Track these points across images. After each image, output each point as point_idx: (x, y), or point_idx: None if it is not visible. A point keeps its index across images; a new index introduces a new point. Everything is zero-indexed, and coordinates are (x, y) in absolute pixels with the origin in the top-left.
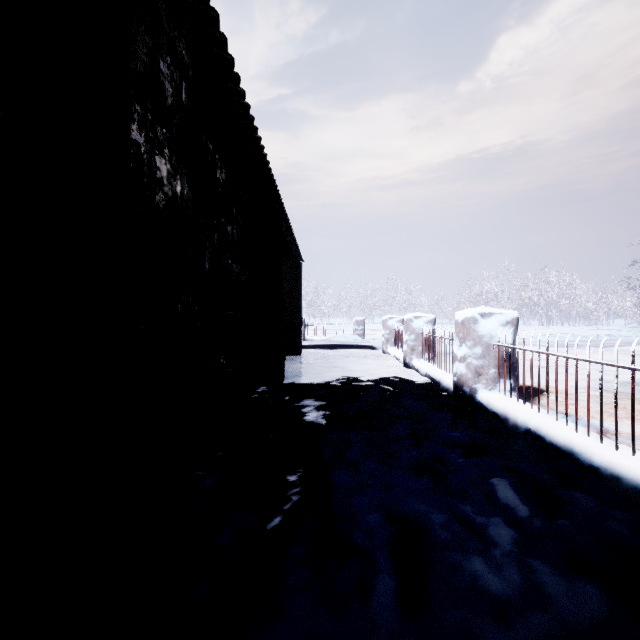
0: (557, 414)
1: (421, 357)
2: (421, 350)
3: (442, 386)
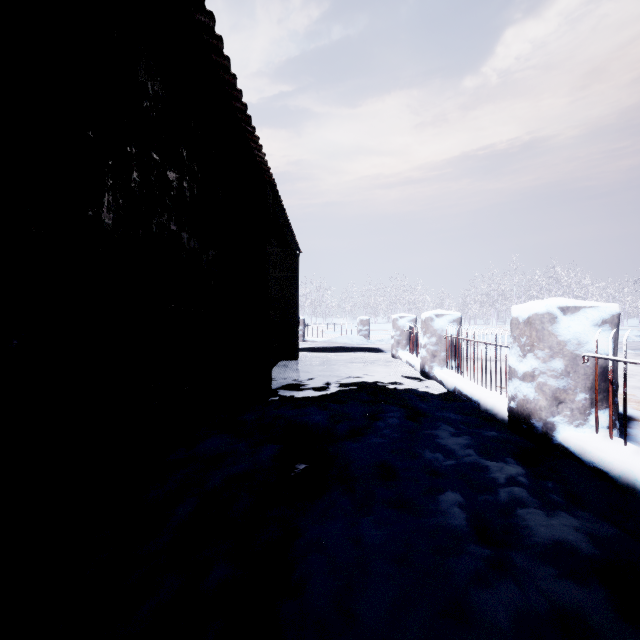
0: None
1: (444, 365)
2: (444, 356)
3: (484, 409)
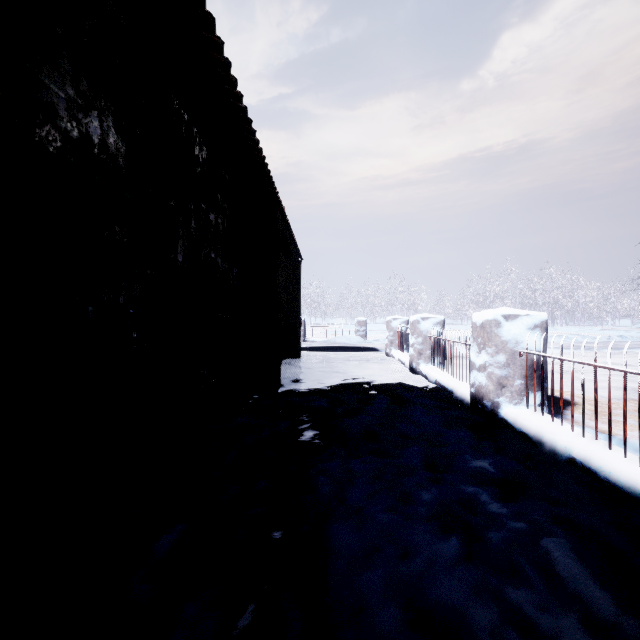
0: (610, 441)
1: (429, 362)
2: (429, 354)
3: (455, 396)
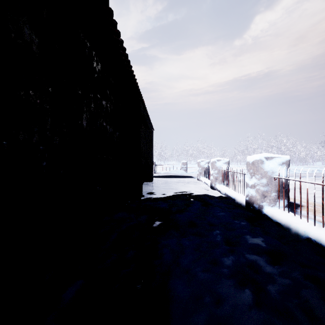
0: None
1: (221, 183)
2: (221, 179)
3: (236, 202)
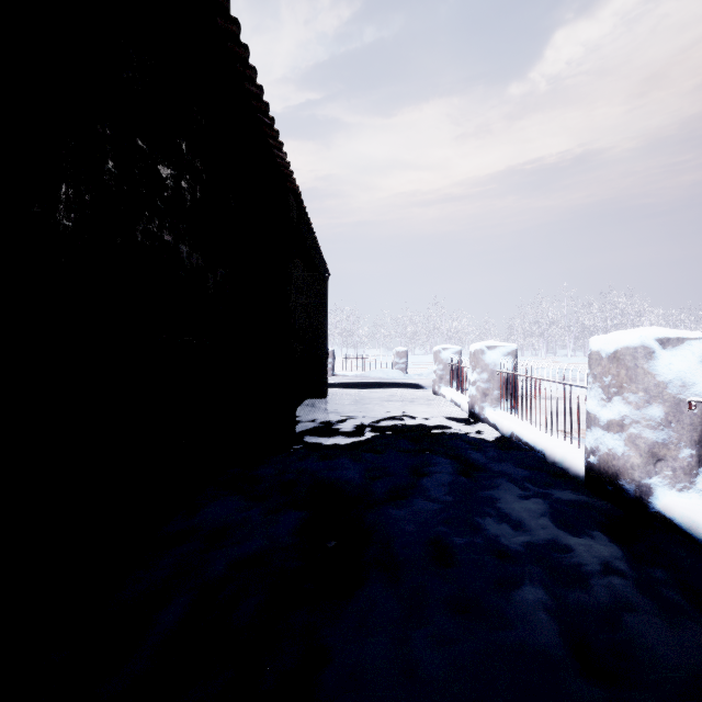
0: None
1: (497, 405)
2: (497, 395)
3: (551, 462)
